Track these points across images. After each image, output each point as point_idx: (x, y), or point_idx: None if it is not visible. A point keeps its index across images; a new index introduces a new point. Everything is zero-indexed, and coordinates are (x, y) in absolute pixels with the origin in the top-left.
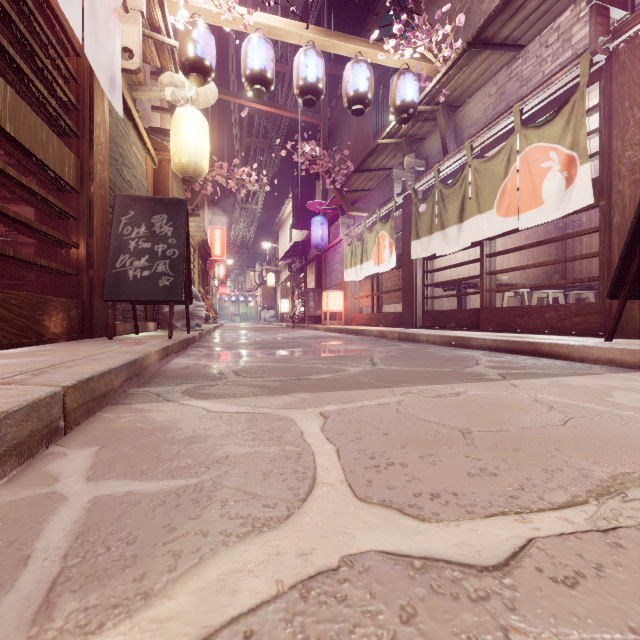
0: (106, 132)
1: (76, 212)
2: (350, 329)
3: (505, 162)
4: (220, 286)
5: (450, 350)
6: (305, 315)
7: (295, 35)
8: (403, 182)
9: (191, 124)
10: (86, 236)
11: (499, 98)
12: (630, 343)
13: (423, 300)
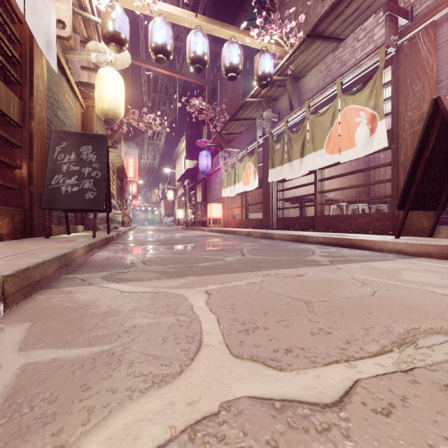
0: (44, 82)
1: (19, 142)
2: (227, 230)
3: (331, 117)
4: (133, 199)
5: (295, 244)
6: (195, 220)
7: (188, 21)
8: (263, 128)
9: (111, 80)
10: (27, 160)
11: (327, 73)
12: (411, 239)
13: (277, 210)
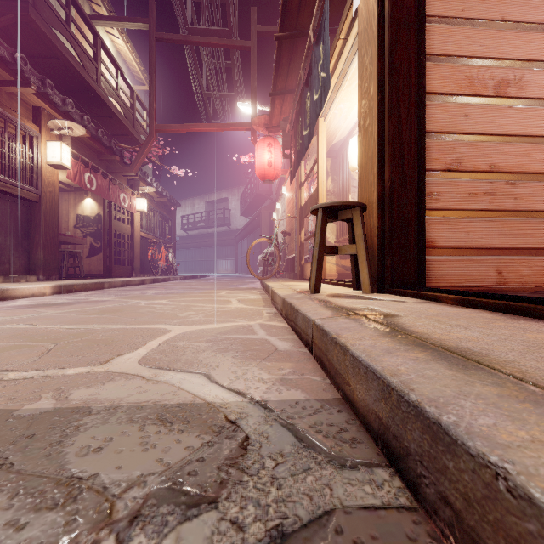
0: None
1: None
2: None
3: None
4: None
5: None
6: None
7: None
8: None
9: None
10: None
11: None
12: None
13: None
